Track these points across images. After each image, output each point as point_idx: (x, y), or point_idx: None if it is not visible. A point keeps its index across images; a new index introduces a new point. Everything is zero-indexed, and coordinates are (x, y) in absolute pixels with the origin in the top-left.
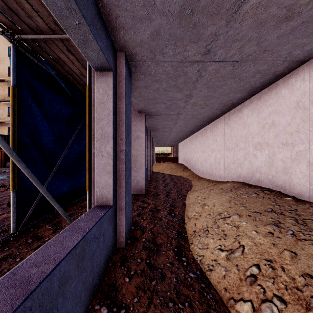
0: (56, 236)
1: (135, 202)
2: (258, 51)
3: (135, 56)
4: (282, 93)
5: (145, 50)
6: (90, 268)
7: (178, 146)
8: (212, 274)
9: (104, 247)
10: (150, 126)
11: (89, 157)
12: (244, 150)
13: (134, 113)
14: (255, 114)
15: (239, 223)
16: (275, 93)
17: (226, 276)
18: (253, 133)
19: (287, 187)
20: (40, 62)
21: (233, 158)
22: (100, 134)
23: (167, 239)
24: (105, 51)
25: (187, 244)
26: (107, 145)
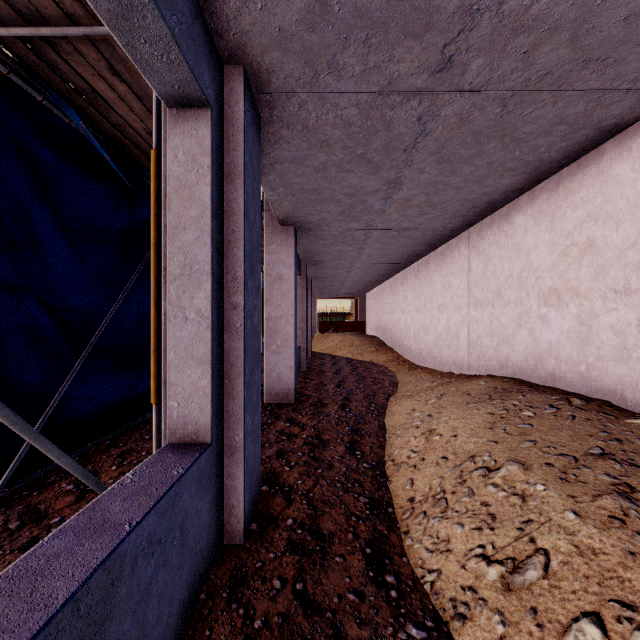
0: (29, 555)
1: (273, 422)
2: (571, 61)
3: (268, 77)
4: (614, 172)
5: (291, 58)
6: (135, 635)
7: (365, 299)
8: (466, 629)
9: (185, 557)
10: (308, 256)
11: (157, 322)
12: (517, 307)
13: (272, 225)
14: (544, 224)
15: (526, 486)
16: (596, 173)
17: (507, 639)
18: (539, 268)
19: (627, 392)
20: (48, 101)
21: (490, 325)
22: (181, 264)
23: (345, 521)
24: (187, 47)
25: (396, 535)
26: (197, 291)
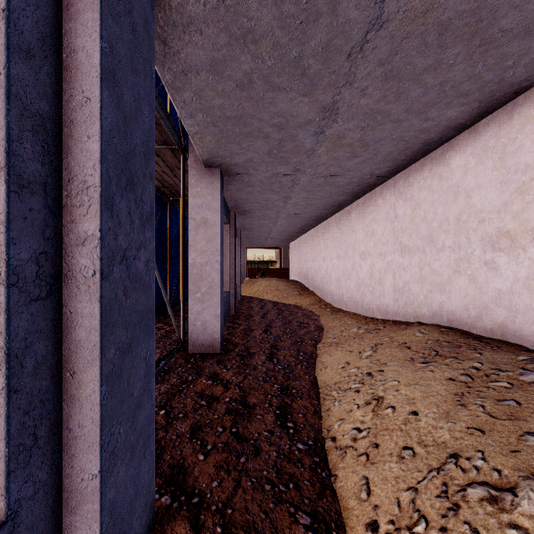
0: None
1: (194, 379)
2: None
3: None
4: None
5: None
6: None
7: (288, 248)
8: None
9: None
10: (236, 205)
11: None
12: (455, 253)
13: (196, 167)
14: (491, 161)
15: None
16: None
17: None
18: (484, 210)
19: None
20: None
21: (420, 271)
22: None
23: None
24: None
25: None
26: None
